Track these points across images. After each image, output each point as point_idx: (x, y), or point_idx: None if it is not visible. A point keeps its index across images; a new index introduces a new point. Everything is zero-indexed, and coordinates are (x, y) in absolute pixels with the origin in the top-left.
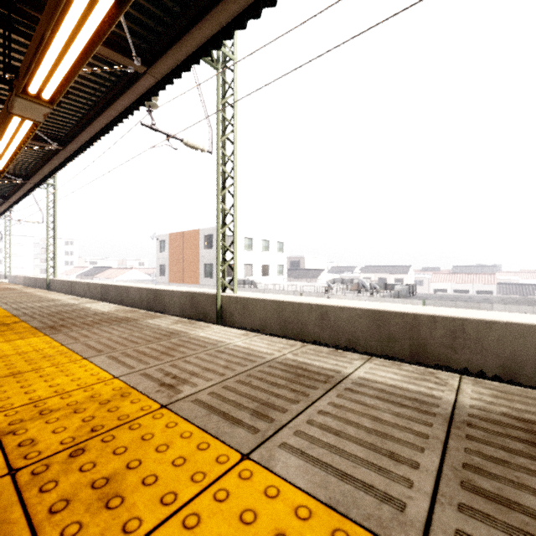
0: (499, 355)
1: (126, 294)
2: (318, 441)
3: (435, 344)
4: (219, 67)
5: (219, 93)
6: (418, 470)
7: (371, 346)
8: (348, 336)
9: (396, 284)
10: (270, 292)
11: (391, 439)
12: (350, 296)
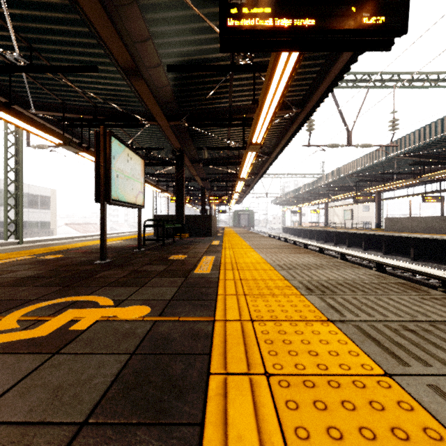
0: None
1: None
2: None
3: None
4: None
5: None
6: None
7: None
8: None
9: None
10: None
11: None
12: None
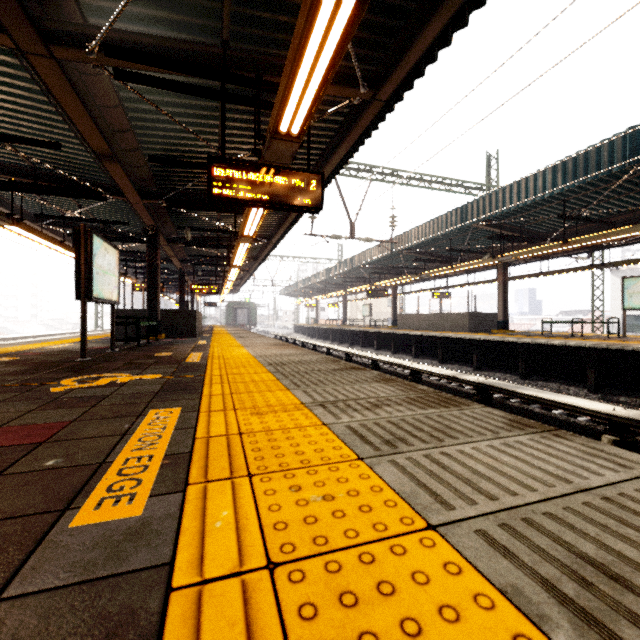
0: None
1: None
2: None
3: None
4: None
5: None
6: None
7: None
8: None
9: None
10: None
11: None
12: None
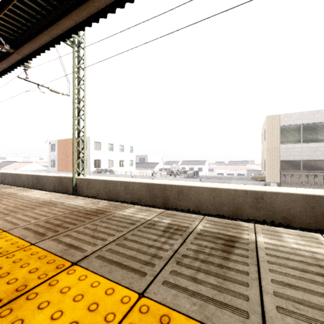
0: (194, 201)
1: (19, 178)
2: (17, 218)
3: (172, 198)
4: (74, 46)
5: (74, 61)
6: (38, 220)
7: (147, 201)
8: (137, 197)
9: (190, 170)
10: (121, 176)
11: (44, 216)
12: (164, 177)
